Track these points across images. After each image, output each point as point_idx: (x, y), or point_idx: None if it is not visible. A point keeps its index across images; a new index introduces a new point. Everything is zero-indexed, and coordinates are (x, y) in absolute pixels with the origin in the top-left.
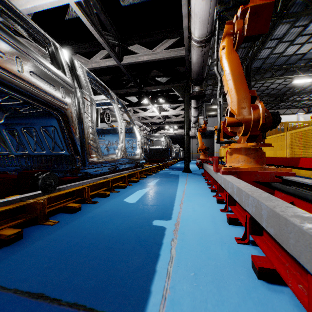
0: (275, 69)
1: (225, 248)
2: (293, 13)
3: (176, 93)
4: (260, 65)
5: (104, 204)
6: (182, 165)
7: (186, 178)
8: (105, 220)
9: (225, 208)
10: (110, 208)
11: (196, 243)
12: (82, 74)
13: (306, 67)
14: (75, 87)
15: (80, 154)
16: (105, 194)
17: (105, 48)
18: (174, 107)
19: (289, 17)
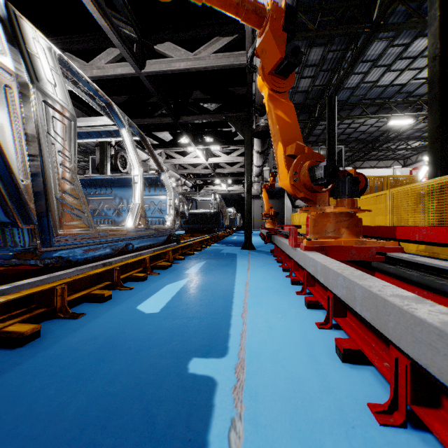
0: (366, 105)
1: (359, 447)
2: (393, 24)
3: (231, 130)
4: (346, 97)
5: (94, 320)
6: (239, 238)
7: (248, 259)
8: (84, 365)
9: (326, 322)
10: (104, 329)
11: (289, 432)
12: (44, 56)
13: (406, 104)
14: (22, 76)
15: (33, 221)
16: (102, 296)
17: (113, 40)
18: (228, 151)
19: (388, 30)
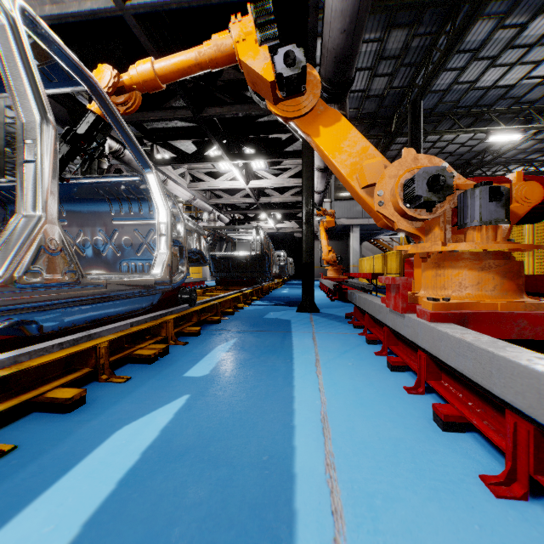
0: (458, 115)
1: None
2: None
3: (281, 139)
4: (433, 104)
5: None
6: (292, 291)
7: (311, 333)
8: None
9: None
10: None
11: None
12: None
13: (511, 114)
14: None
15: None
16: None
17: None
18: (276, 173)
19: None
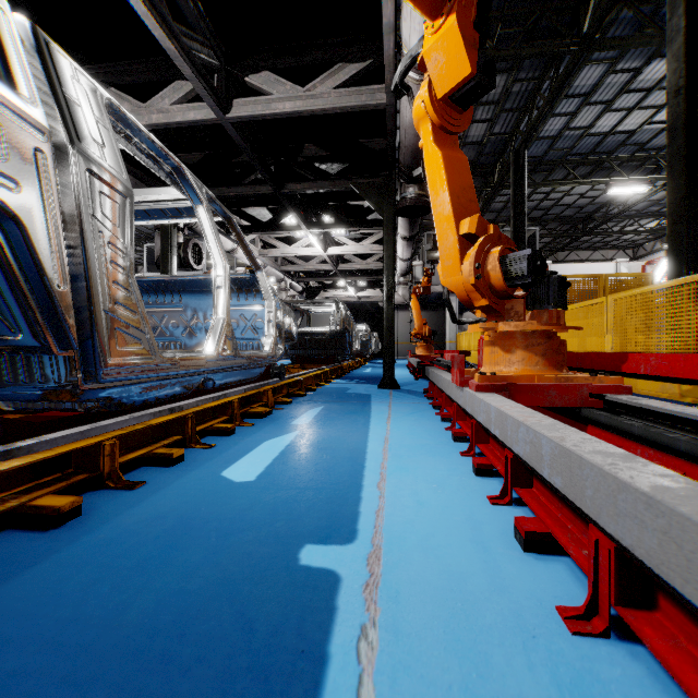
0: (573, 164)
1: (540, 663)
2: (615, 39)
3: (362, 204)
4: (543, 151)
5: (159, 492)
6: (376, 370)
7: (388, 402)
8: (148, 554)
9: (503, 495)
10: (175, 504)
11: (443, 643)
12: (87, 103)
13: (636, 162)
14: (57, 134)
15: (74, 345)
16: (170, 458)
17: (183, 70)
18: (358, 237)
19: (607, 48)
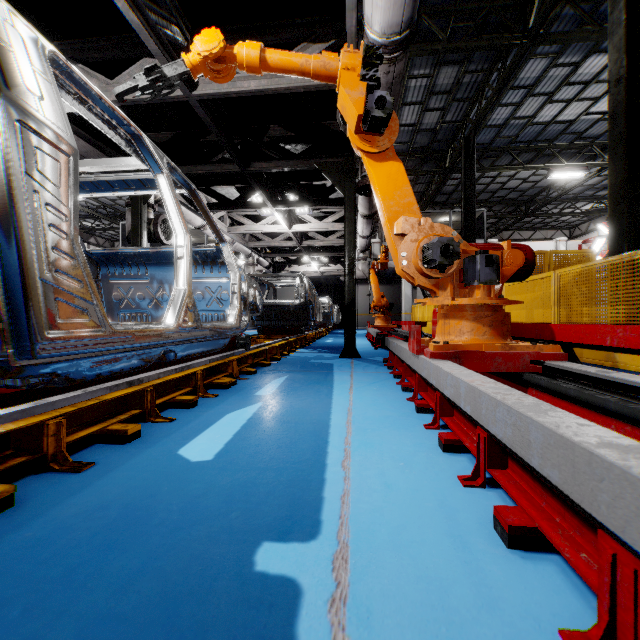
0: (517, 150)
1: None
2: (558, 34)
3: (325, 184)
4: (490, 138)
5: (107, 475)
6: (337, 340)
7: (350, 372)
8: (79, 559)
9: (475, 475)
10: (123, 490)
11: None
12: (23, 50)
13: (574, 149)
14: None
15: (1, 317)
16: (125, 434)
17: (148, 44)
18: (320, 215)
19: (551, 42)
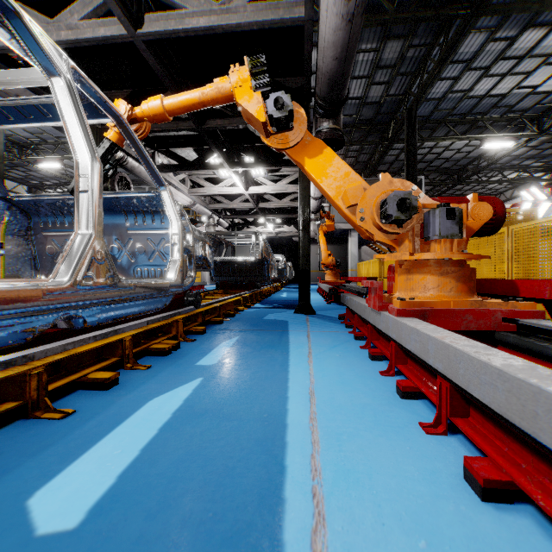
0: (453, 122)
1: None
2: (500, 5)
3: None
4: (429, 111)
5: None
6: (291, 295)
7: (306, 331)
8: None
9: None
10: None
11: None
12: None
13: (504, 122)
14: None
15: None
16: None
17: None
18: (275, 179)
19: (493, 13)
